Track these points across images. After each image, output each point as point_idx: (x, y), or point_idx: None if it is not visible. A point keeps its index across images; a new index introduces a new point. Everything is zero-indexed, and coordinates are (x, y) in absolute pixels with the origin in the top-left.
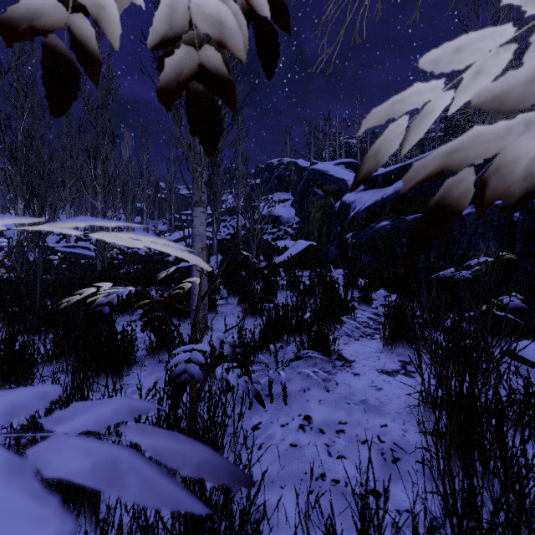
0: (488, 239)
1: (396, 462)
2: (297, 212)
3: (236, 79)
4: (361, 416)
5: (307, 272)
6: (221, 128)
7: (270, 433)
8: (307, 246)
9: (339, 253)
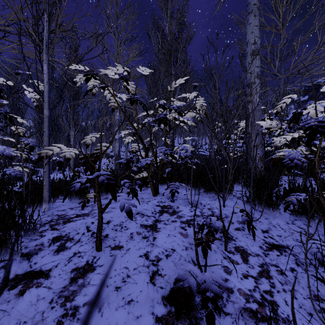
0: None
1: None
2: None
3: None
4: None
5: None
6: None
7: None
8: None
9: None
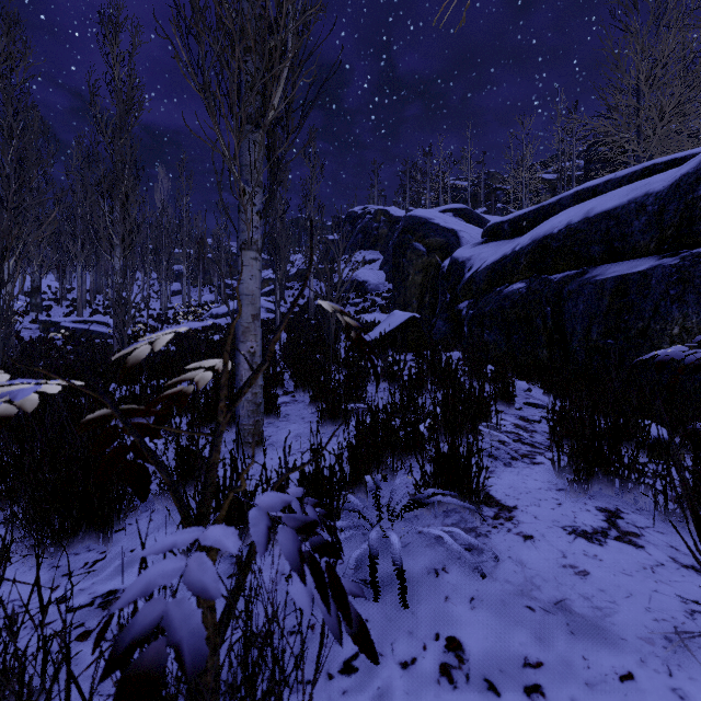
0: (687, 305)
1: None
2: (388, 277)
3: (307, 59)
4: (568, 646)
5: (407, 356)
6: None
7: (380, 686)
8: (407, 318)
9: (450, 330)
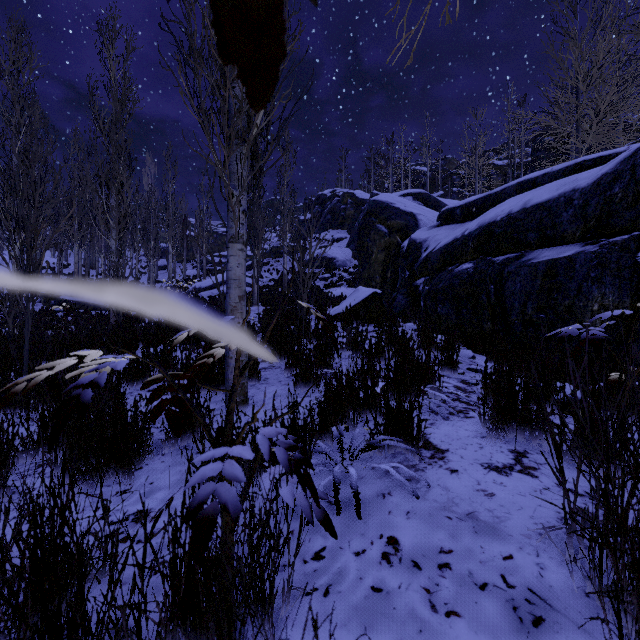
0: (604, 285)
1: (539, 625)
2: (354, 254)
3: (283, 80)
4: (471, 540)
5: (370, 327)
6: (282, 43)
7: (340, 566)
8: (370, 294)
9: (408, 303)
